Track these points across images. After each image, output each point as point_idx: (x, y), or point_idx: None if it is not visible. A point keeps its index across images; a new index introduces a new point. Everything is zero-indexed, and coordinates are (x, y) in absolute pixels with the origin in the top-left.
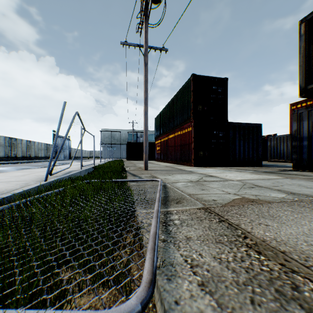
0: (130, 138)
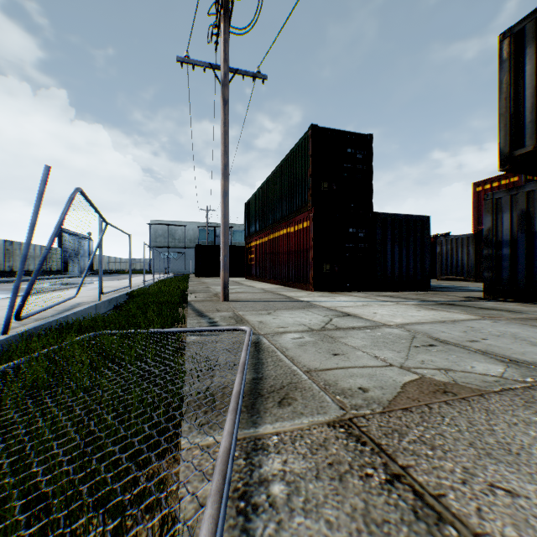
0: (202, 237)
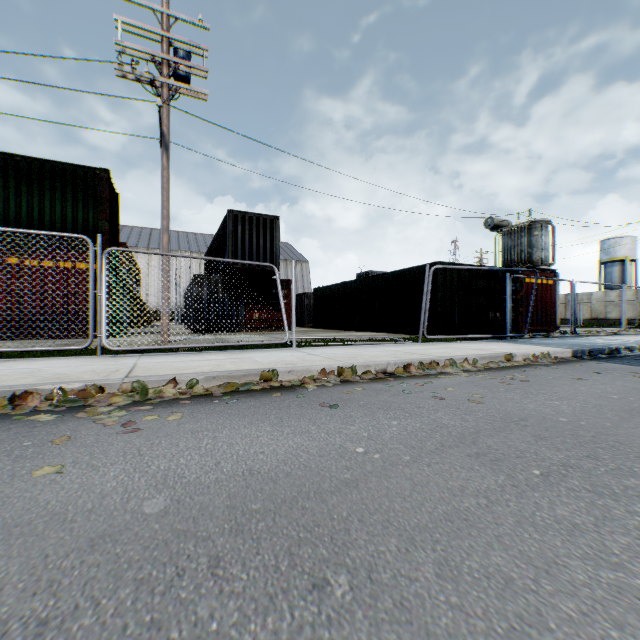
0: None
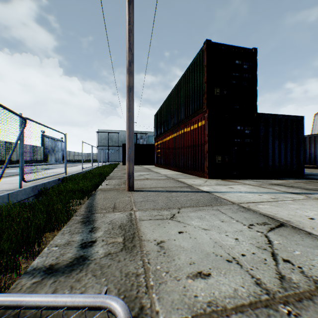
0: None
